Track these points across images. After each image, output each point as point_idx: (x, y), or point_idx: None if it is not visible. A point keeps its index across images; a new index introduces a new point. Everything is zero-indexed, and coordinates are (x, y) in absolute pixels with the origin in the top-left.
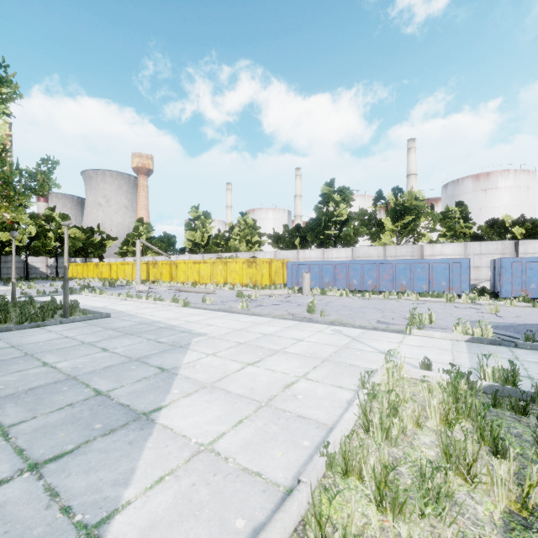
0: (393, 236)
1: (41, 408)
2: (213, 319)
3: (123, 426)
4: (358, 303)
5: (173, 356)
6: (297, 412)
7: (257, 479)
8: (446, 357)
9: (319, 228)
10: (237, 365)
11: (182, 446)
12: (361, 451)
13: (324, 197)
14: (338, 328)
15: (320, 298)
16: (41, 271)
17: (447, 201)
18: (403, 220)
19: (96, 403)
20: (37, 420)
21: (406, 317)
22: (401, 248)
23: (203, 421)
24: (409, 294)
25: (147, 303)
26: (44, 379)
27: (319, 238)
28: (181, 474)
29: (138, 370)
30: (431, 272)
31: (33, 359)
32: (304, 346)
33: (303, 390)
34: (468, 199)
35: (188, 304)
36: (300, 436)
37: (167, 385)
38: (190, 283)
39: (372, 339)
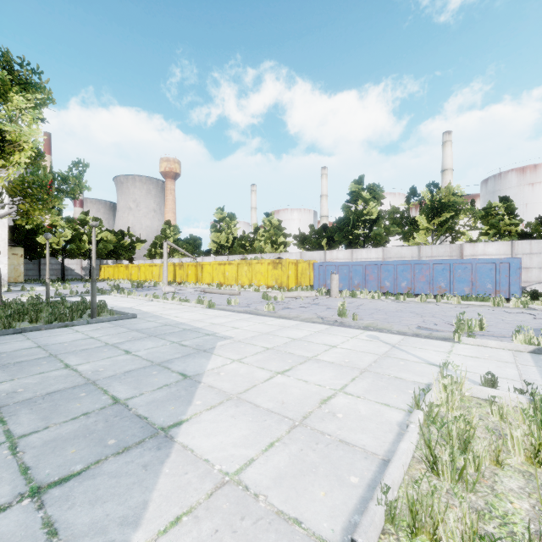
0: (428, 235)
1: (55, 416)
2: (238, 321)
3: (138, 444)
4: (392, 307)
5: (196, 361)
6: (338, 435)
7: (296, 529)
8: (510, 371)
9: (347, 227)
10: (265, 373)
11: (204, 475)
12: (433, 502)
13: (352, 195)
14: (374, 333)
15: (350, 301)
16: (76, 272)
17: (488, 197)
18: (440, 218)
19: (112, 413)
20: (49, 431)
21: (450, 322)
22: (437, 248)
23: (228, 442)
24: (449, 297)
25: (173, 304)
26: (63, 383)
27: (347, 238)
28: (201, 514)
29: (159, 376)
30: (474, 273)
31: (56, 360)
32: (338, 354)
33: (343, 407)
34: (512, 195)
35: (213, 306)
36: (345, 469)
37: (189, 395)
38: (215, 285)
39: (415, 347)
